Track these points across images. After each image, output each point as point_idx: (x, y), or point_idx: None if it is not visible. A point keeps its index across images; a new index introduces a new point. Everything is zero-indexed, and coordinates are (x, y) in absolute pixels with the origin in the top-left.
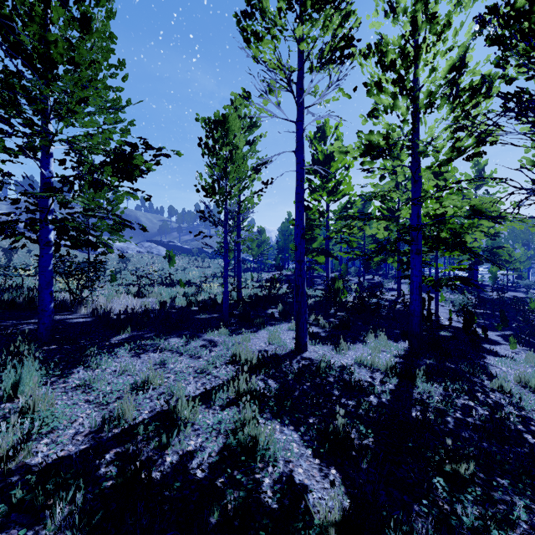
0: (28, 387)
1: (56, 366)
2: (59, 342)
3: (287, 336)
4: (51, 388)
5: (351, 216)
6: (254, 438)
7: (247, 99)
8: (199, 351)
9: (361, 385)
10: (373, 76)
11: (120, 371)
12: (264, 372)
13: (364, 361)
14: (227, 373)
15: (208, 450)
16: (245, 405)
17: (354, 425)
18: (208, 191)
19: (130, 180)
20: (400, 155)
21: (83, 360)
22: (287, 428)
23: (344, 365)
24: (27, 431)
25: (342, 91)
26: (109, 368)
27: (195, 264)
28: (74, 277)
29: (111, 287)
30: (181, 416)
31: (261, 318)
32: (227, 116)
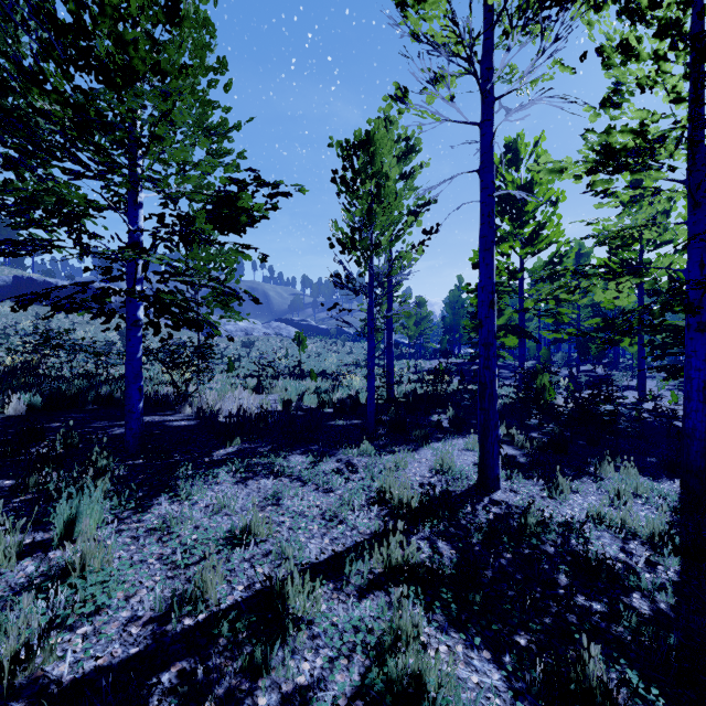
0: (87, 526)
1: (133, 493)
2: (148, 455)
3: (463, 460)
4: (119, 528)
5: (561, 274)
6: (417, 676)
7: (402, 99)
8: (330, 479)
9: (611, 570)
10: (611, 38)
11: (215, 508)
12: (430, 524)
13: (604, 516)
14: (371, 522)
15: (331, 697)
16: (399, 603)
17: (612, 663)
18: (346, 246)
19: (237, 233)
20: (645, 177)
21: (170, 486)
22: (479, 654)
23: (569, 522)
24: (48, 620)
25: (560, 63)
26: (203, 500)
27: (333, 349)
28: (178, 367)
29: (227, 378)
30: (292, 606)
31: (422, 428)
32: (373, 134)
